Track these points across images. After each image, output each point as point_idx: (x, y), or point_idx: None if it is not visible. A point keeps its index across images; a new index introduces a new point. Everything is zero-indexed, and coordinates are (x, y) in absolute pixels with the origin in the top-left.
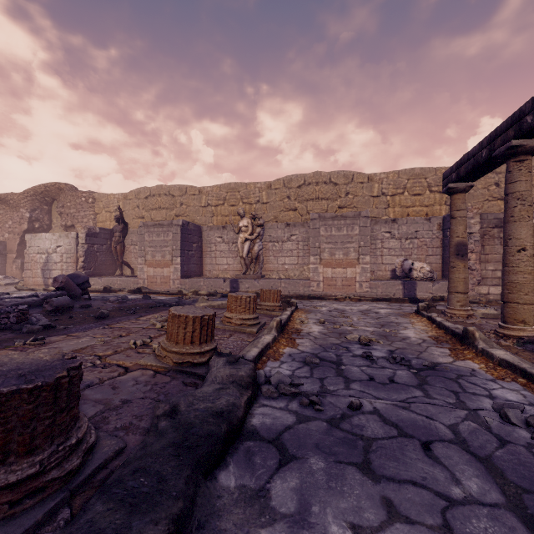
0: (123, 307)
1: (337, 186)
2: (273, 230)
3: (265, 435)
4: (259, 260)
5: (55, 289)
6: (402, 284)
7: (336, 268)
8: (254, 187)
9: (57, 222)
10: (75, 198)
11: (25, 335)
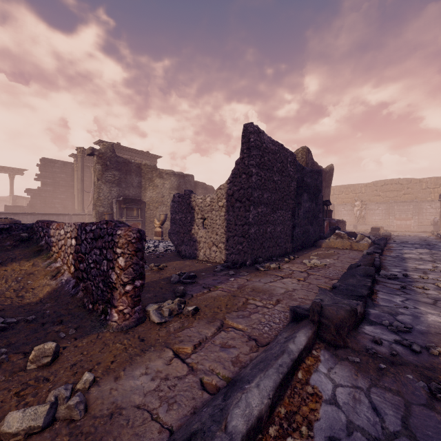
0: None
1: (402, 185)
2: (369, 205)
3: (394, 236)
4: (363, 218)
5: None
6: (433, 227)
7: (402, 221)
8: (358, 186)
9: None
10: None
11: None
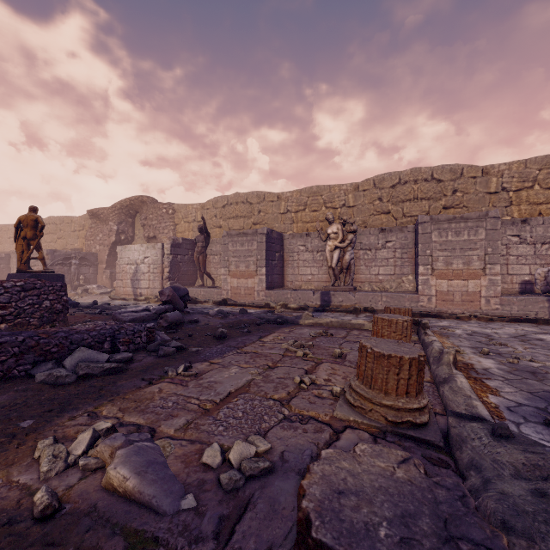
0: (230, 323)
1: (441, 183)
2: (364, 237)
3: None
4: (350, 270)
5: (144, 299)
6: (548, 300)
7: (453, 280)
8: (339, 189)
9: (140, 233)
10: (157, 210)
11: (164, 359)
